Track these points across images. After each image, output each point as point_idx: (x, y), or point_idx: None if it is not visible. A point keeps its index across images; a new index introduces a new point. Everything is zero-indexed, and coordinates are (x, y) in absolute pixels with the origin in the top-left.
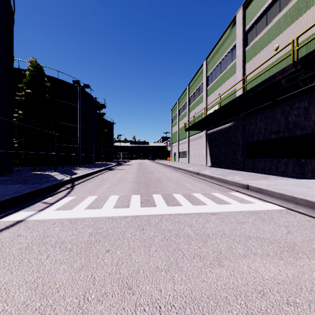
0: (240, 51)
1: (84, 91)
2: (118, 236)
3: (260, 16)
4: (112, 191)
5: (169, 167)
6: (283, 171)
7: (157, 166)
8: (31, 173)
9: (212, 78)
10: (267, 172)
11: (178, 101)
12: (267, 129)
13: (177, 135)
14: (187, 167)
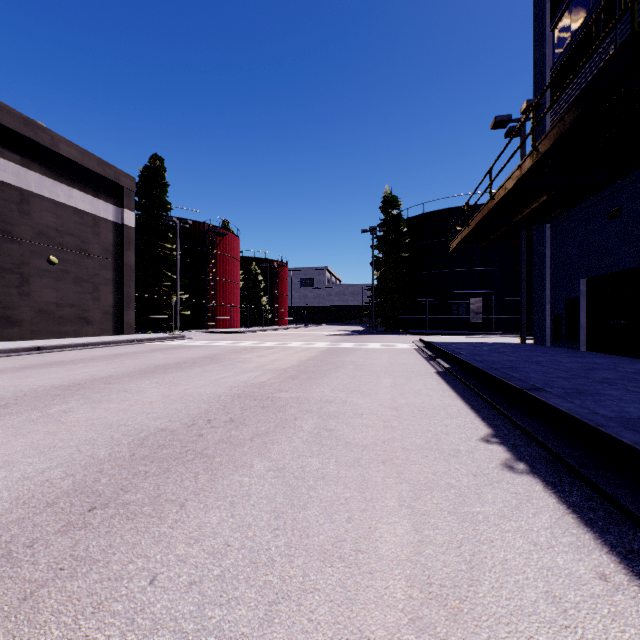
0: None
1: None
2: None
3: None
4: None
5: None
6: None
7: None
8: None
9: None
10: None
11: None
12: None
13: None
14: None
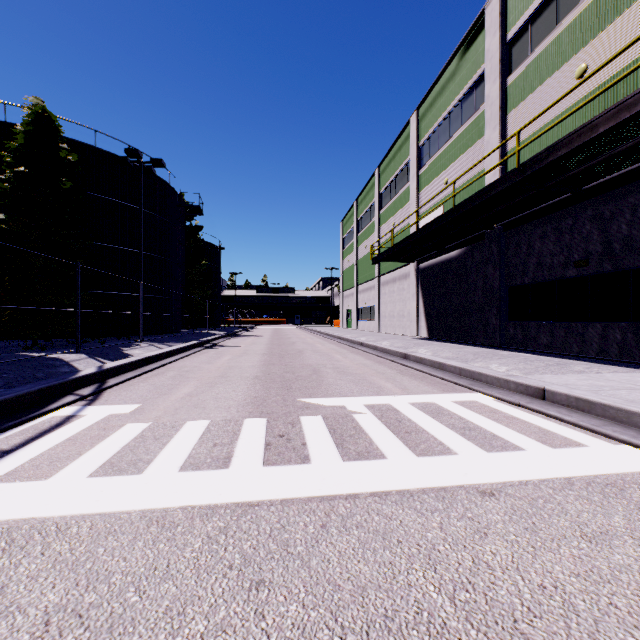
0: (496, 86)
1: (155, 176)
2: (151, 639)
3: (542, 5)
4: (195, 407)
5: (339, 341)
6: (598, 349)
7: (312, 338)
8: (18, 356)
9: (431, 149)
10: (558, 352)
11: (356, 201)
12: (560, 256)
13: (354, 273)
14: (377, 341)
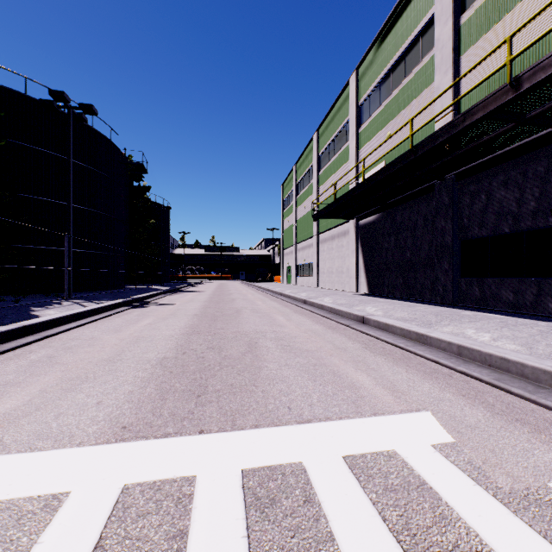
0: (448, 26)
1: (95, 131)
2: None
3: None
4: None
5: (280, 297)
6: None
7: (253, 293)
8: None
9: (372, 107)
10: (530, 313)
11: (296, 165)
12: (531, 204)
13: (294, 233)
14: (318, 297)
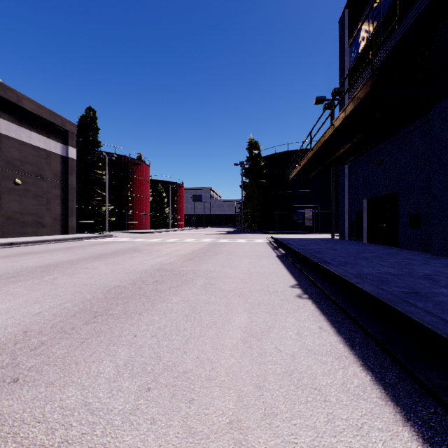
0: None
1: None
2: None
3: None
4: None
5: None
6: None
7: None
8: None
9: None
10: None
11: None
12: None
13: None
14: None
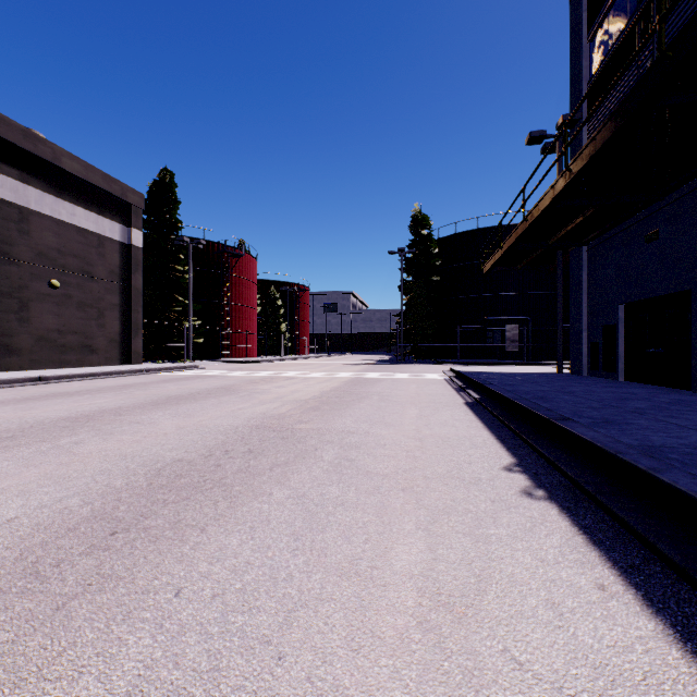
0: None
1: None
2: None
3: None
4: None
5: None
6: None
7: None
8: None
9: None
10: None
11: None
12: None
13: None
14: None
